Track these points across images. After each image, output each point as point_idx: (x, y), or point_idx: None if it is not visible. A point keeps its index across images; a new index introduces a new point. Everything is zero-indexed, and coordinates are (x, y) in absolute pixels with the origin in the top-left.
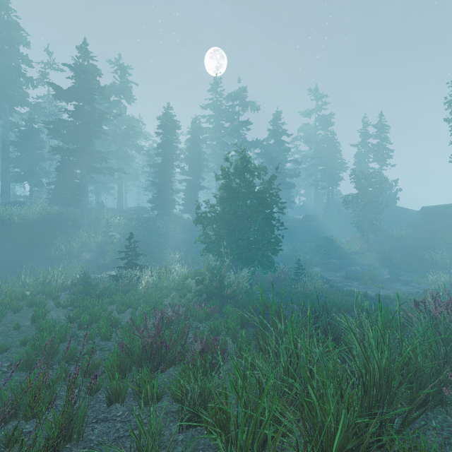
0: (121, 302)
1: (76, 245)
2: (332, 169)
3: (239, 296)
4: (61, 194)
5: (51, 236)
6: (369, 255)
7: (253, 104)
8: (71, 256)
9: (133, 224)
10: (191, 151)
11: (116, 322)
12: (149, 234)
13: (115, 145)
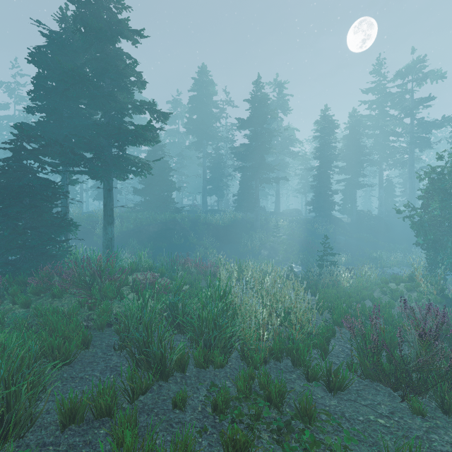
0: (339, 294)
1: (257, 243)
2: None
3: None
4: (243, 203)
5: (239, 235)
6: None
7: (435, 72)
8: (255, 252)
9: (294, 226)
10: (349, 148)
11: (362, 309)
12: (309, 235)
13: (272, 156)
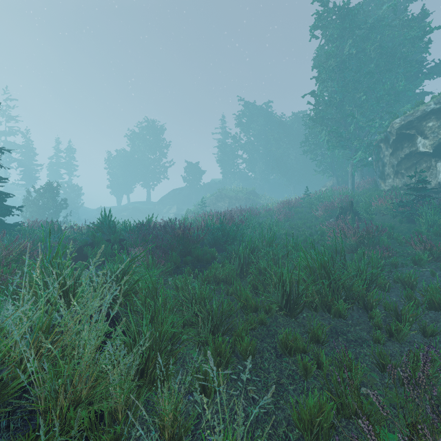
0: None
1: None
2: (32, 170)
3: None
4: None
5: None
6: None
7: None
8: None
9: None
10: None
11: None
12: None
13: None
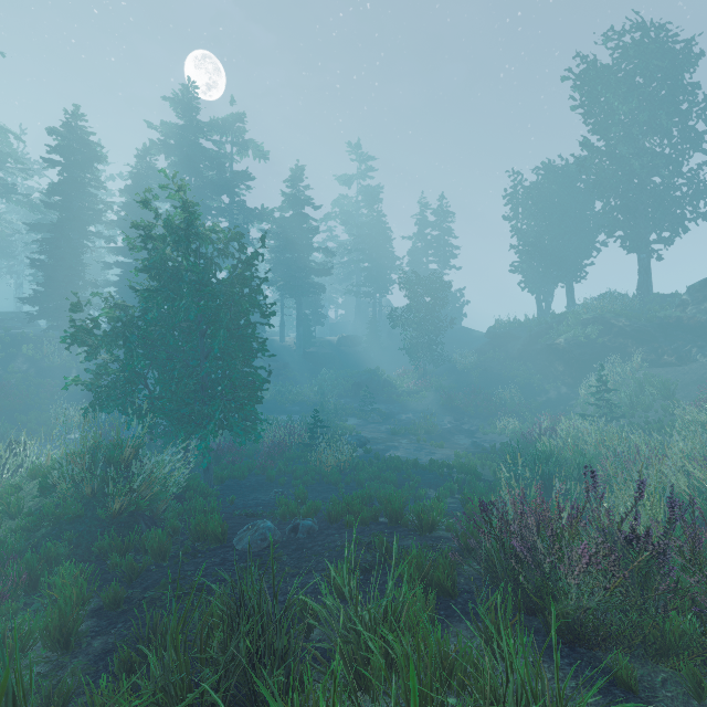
0: None
1: None
2: (381, 267)
3: (160, 508)
4: None
5: None
6: (426, 395)
7: (257, 146)
8: None
9: None
10: (131, 209)
11: None
12: (21, 369)
13: None
